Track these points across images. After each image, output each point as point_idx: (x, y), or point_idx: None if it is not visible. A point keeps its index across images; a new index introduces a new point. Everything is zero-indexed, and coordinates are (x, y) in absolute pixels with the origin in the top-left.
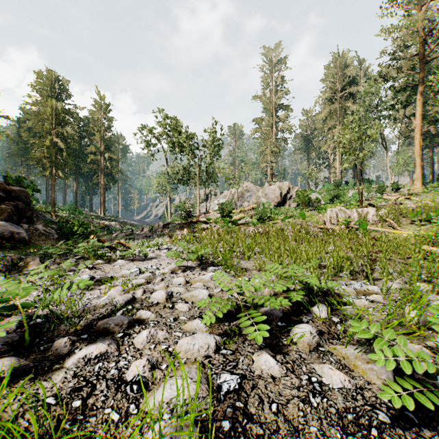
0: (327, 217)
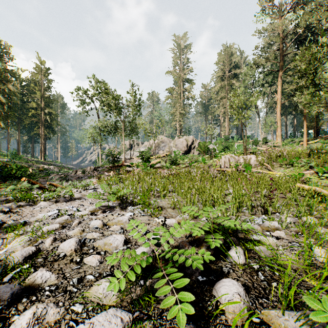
0: (222, 162)
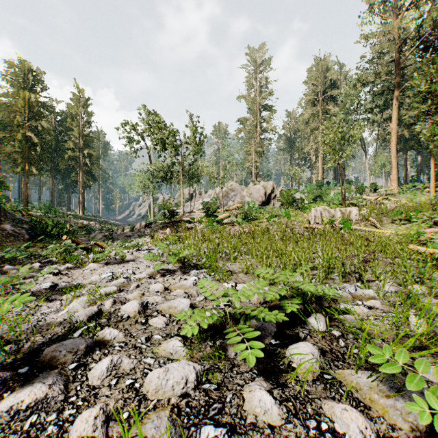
0: (312, 217)
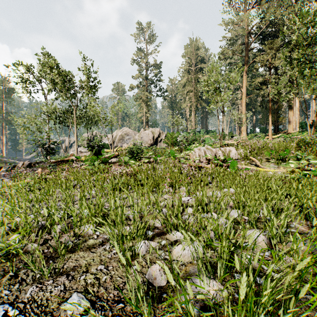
0: (196, 155)
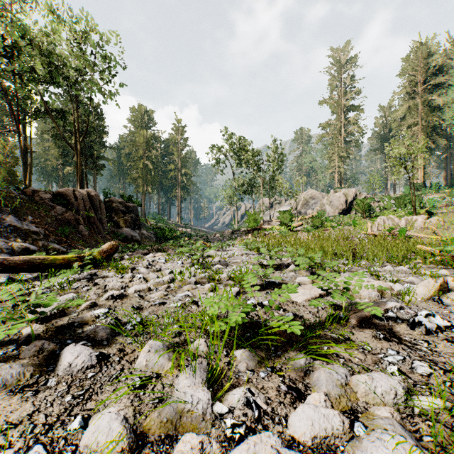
0: (375, 225)
